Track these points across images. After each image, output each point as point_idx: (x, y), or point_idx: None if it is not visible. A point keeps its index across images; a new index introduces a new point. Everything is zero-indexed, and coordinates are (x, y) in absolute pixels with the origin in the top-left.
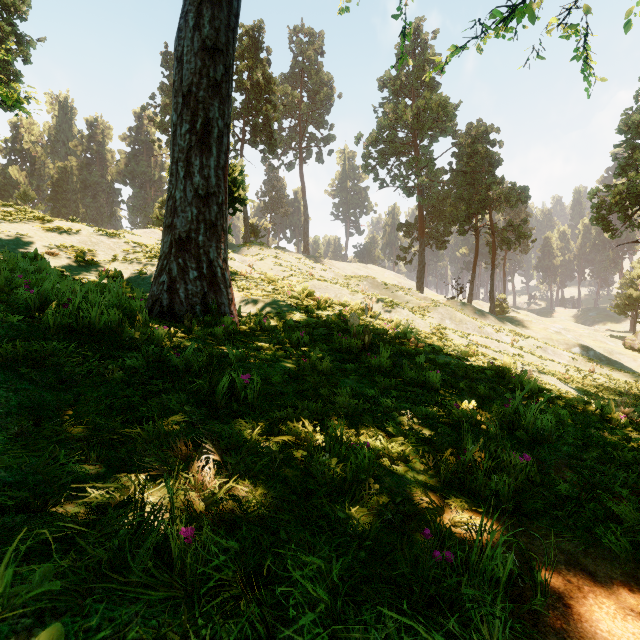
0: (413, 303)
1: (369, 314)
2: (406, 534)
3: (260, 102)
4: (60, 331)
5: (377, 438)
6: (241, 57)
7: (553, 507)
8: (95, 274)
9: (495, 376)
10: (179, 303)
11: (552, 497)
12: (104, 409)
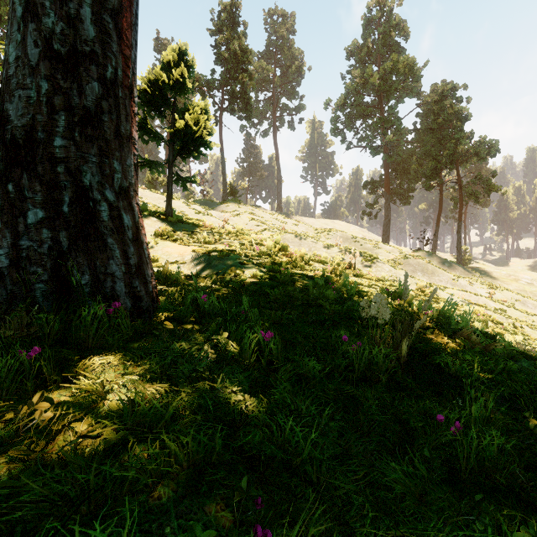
0: (382, 255)
1: (352, 272)
2: None
3: (237, 72)
4: None
5: None
6: (220, 31)
7: None
8: None
9: None
10: None
11: None
12: None
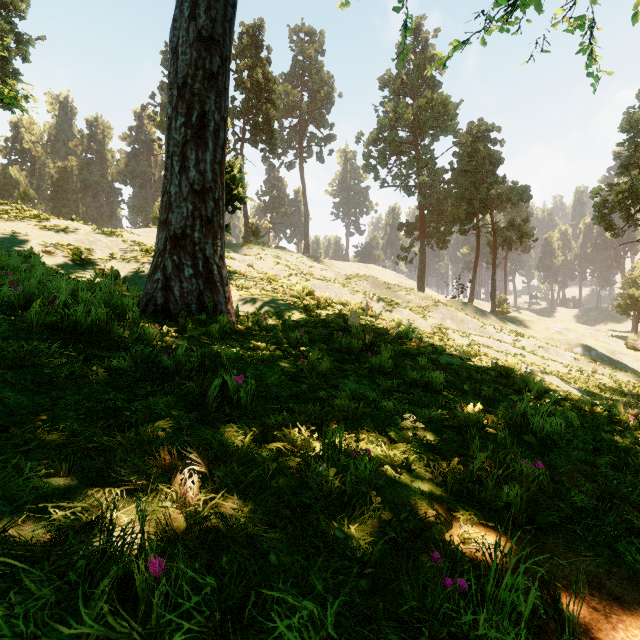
0: (414, 303)
1: (370, 313)
2: (412, 555)
3: (260, 101)
4: (44, 330)
5: (379, 444)
6: (241, 56)
7: (570, 520)
8: (92, 273)
9: (499, 377)
10: (174, 301)
11: (568, 509)
12: (85, 413)
